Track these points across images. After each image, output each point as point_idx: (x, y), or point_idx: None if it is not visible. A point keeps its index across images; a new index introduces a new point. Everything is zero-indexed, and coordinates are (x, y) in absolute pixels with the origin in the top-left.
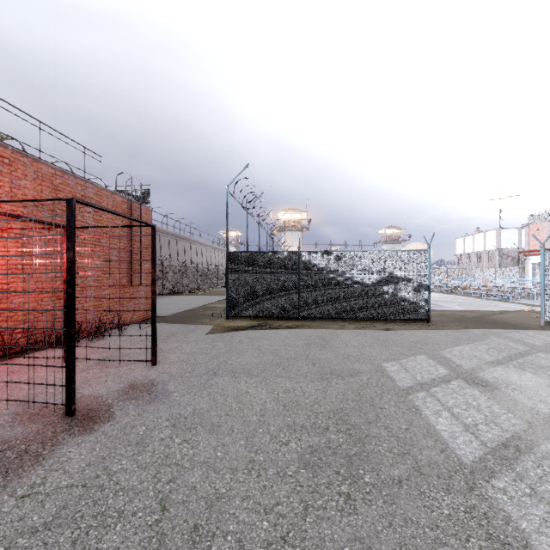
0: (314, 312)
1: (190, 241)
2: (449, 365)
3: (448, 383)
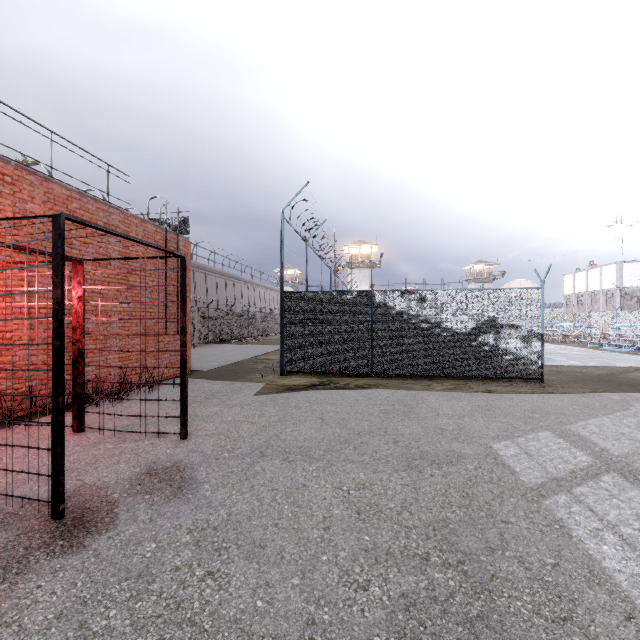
0: (391, 367)
1: (241, 281)
2: (590, 449)
3: (597, 479)
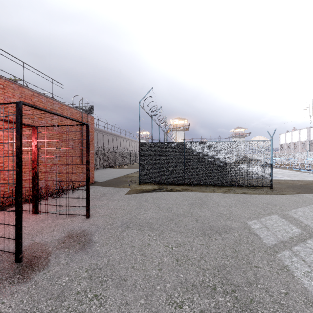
0: (194, 180)
1: (120, 137)
2: (299, 225)
3: (305, 242)
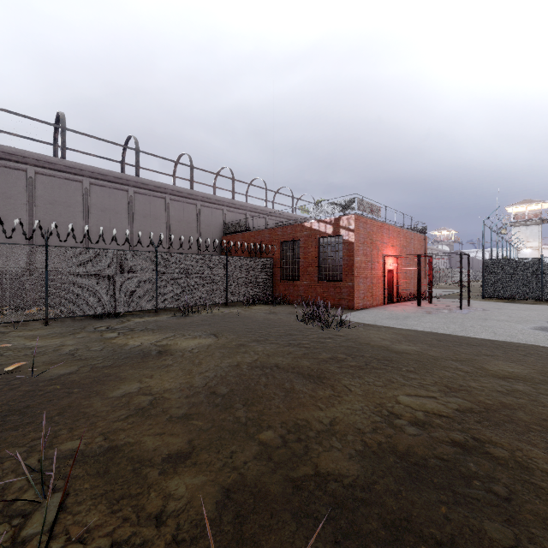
0: None
1: None
2: None
3: None
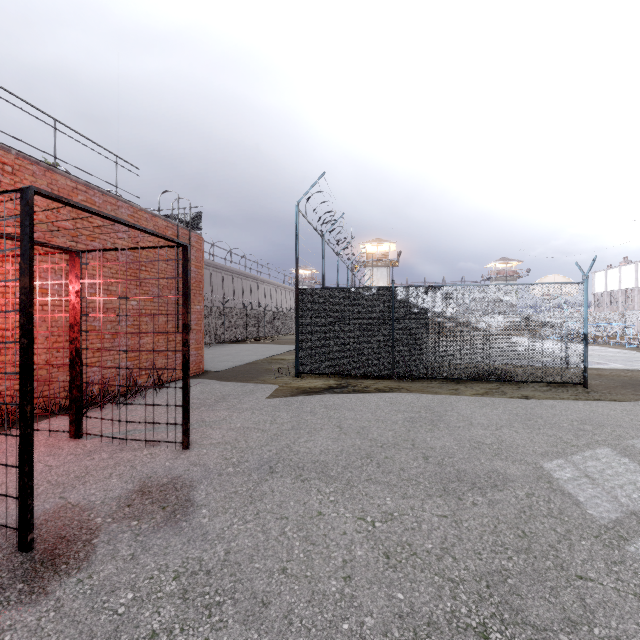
0: (414, 369)
1: (257, 281)
2: None
3: None
